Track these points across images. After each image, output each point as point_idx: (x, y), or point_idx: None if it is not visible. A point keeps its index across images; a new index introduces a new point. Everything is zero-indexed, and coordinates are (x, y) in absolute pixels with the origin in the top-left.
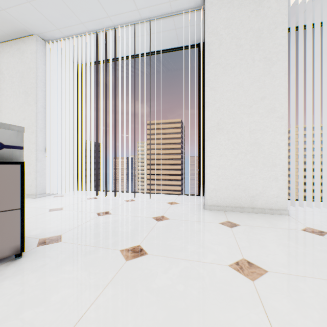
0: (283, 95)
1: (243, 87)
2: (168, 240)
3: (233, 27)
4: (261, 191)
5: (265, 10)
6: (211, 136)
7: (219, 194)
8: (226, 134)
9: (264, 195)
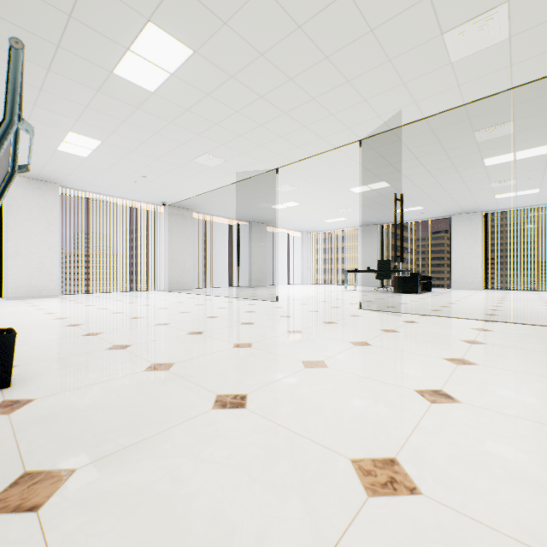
0: (57, 241)
1: (35, 233)
2: None
3: (28, 200)
4: (46, 287)
5: (48, 198)
6: (13, 257)
7: (19, 290)
8: (23, 257)
9: (48, 289)
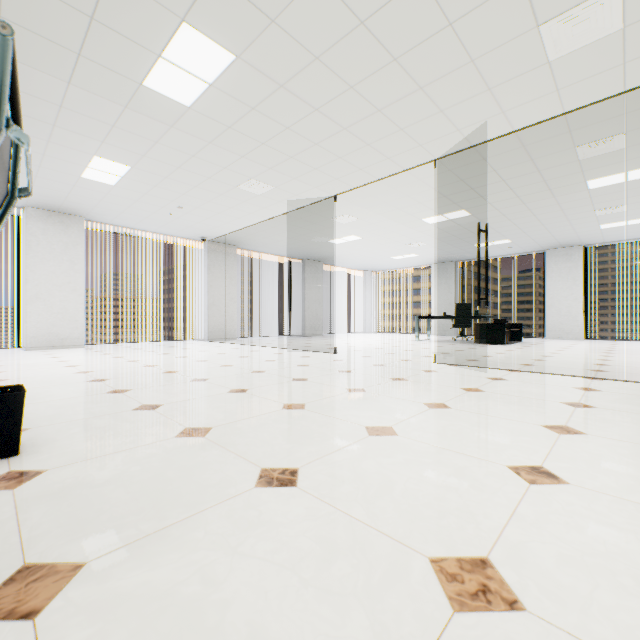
0: (82, 283)
1: (57, 274)
2: (9, 355)
3: (50, 236)
4: (69, 336)
5: (72, 233)
6: (32, 302)
7: (39, 339)
8: (44, 301)
9: (71, 338)
